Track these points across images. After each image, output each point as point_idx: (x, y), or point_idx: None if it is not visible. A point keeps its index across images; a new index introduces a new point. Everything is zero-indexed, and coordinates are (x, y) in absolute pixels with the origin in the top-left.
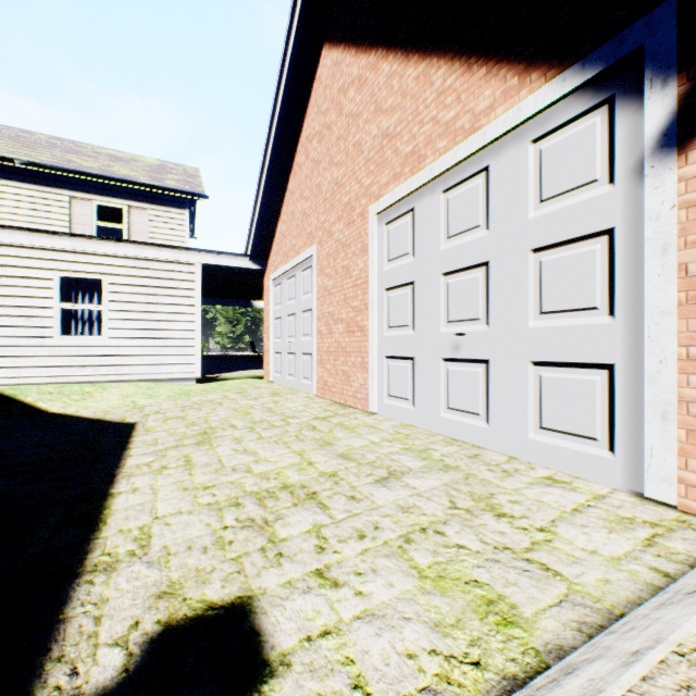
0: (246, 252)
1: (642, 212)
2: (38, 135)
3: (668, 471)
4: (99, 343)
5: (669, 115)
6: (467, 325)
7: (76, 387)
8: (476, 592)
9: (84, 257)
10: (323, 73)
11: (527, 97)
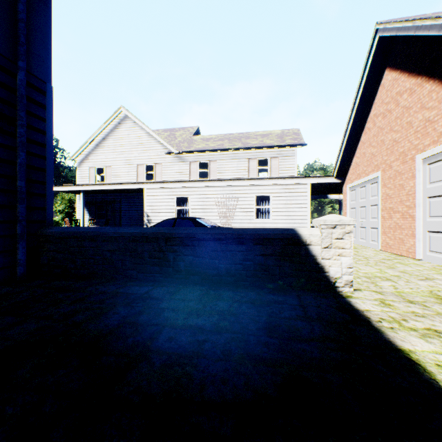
0: (332, 174)
1: None
2: (234, 134)
3: None
4: (268, 221)
5: None
6: None
7: None
8: None
9: (263, 187)
10: (385, 83)
11: None
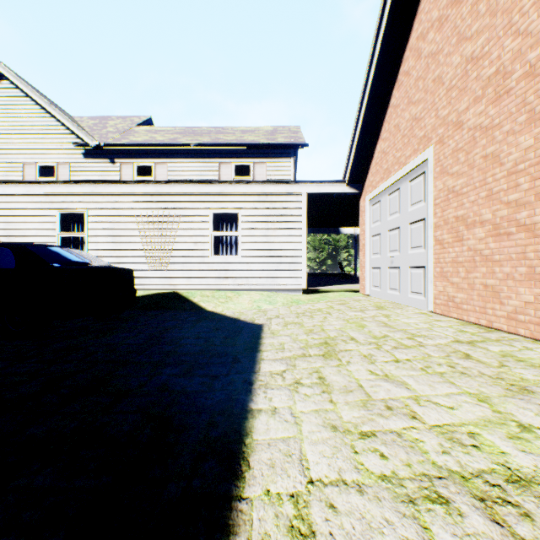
0: (343, 179)
1: None
2: (202, 128)
3: None
4: (235, 260)
5: None
6: None
7: (222, 293)
8: None
9: (226, 197)
10: None
11: None
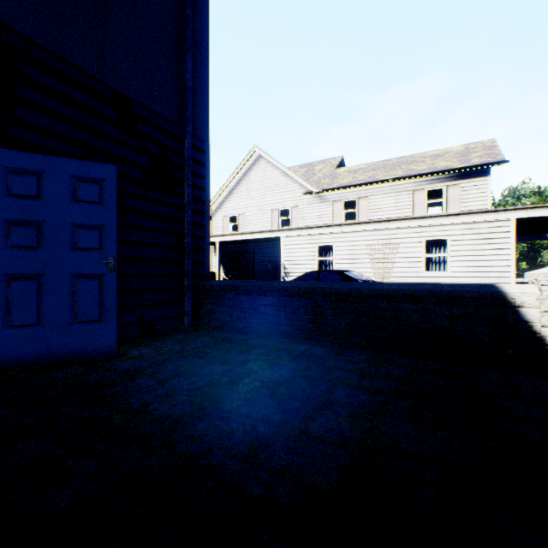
0: None
1: None
2: (391, 160)
3: None
4: (444, 275)
5: None
6: None
7: None
8: None
9: (436, 228)
10: None
11: None
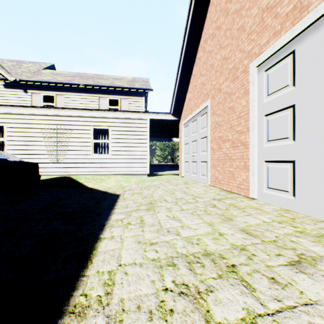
0: (170, 112)
1: None
2: (89, 74)
3: None
4: (107, 157)
5: None
6: None
7: (98, 176)
8: None
9: (102, 119)
10: None
11: None
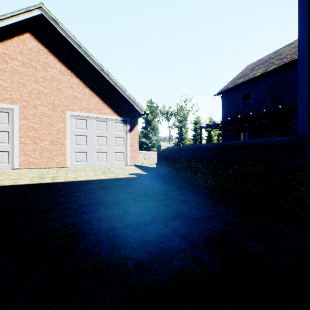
0: None
1: (126, 137)
2: None
3: (129, 162)
4: None
5: (129, 129)
6: (102, 146)
7: None
8: (134, 170)
9: None
10: (28, 43)
11: (115, 116)
